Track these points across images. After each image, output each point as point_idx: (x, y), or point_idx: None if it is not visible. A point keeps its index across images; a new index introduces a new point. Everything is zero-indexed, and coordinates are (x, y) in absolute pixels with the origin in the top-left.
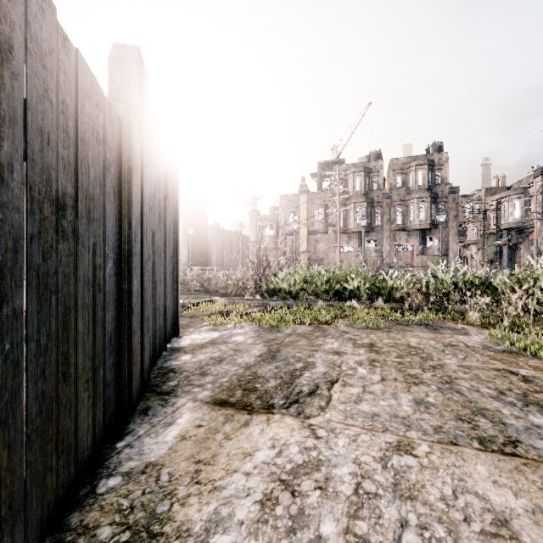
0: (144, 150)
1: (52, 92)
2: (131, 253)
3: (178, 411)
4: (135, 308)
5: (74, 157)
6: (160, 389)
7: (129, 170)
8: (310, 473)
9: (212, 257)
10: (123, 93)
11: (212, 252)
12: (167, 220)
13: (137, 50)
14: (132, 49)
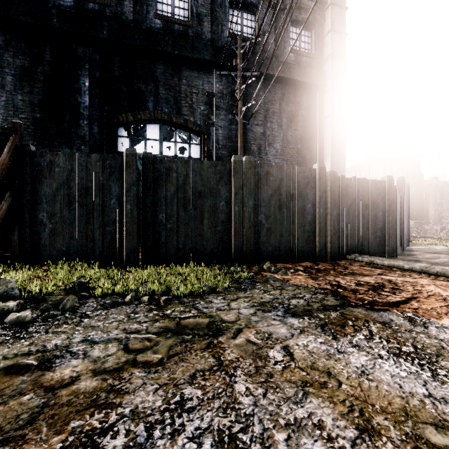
0: (404, 198)
1: (399, 203)
2: (403, 220)
3: (415, 252)
4: (404, 231)
5: (400, 209)
6: (408, 251)
7: (403, 205)
8: (444, 256)
9: (428, 211)
10: (400, 187)
11: (428, 206)
12: (406, 208)
13: (403, 177)
14: (402, 177)
